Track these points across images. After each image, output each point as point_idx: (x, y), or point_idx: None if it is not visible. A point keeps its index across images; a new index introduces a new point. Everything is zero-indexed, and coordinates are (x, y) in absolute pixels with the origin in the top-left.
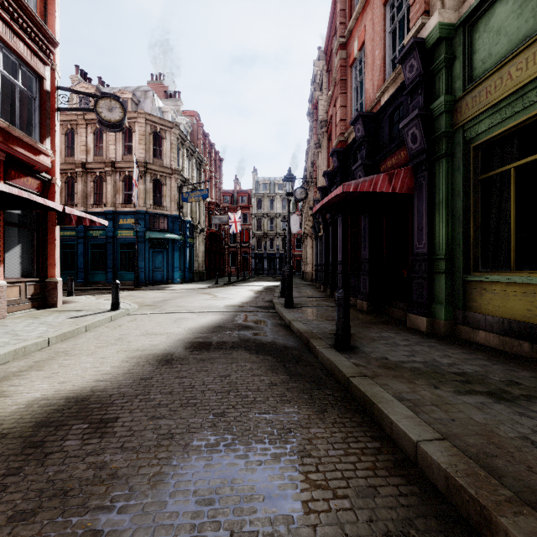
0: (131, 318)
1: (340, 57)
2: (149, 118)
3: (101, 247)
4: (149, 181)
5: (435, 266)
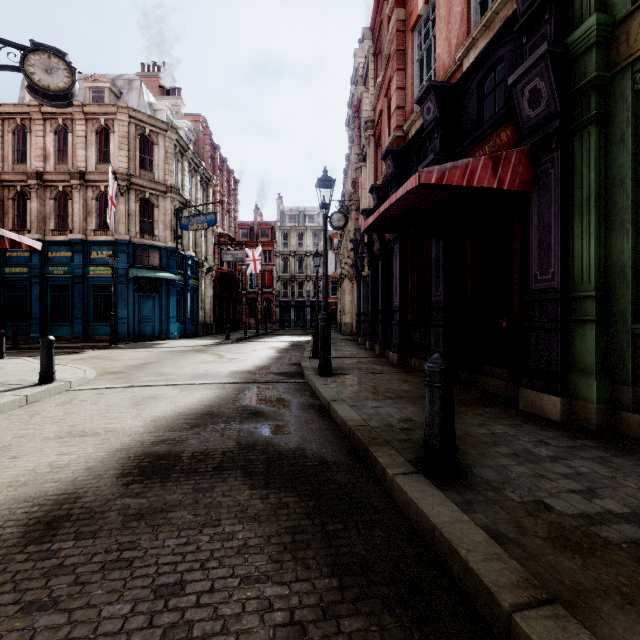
0: (67, 397)
1: (396, 18)
2: (134, 115)
3: (65, 289)
4: (134, 201)
5: (574, 310)
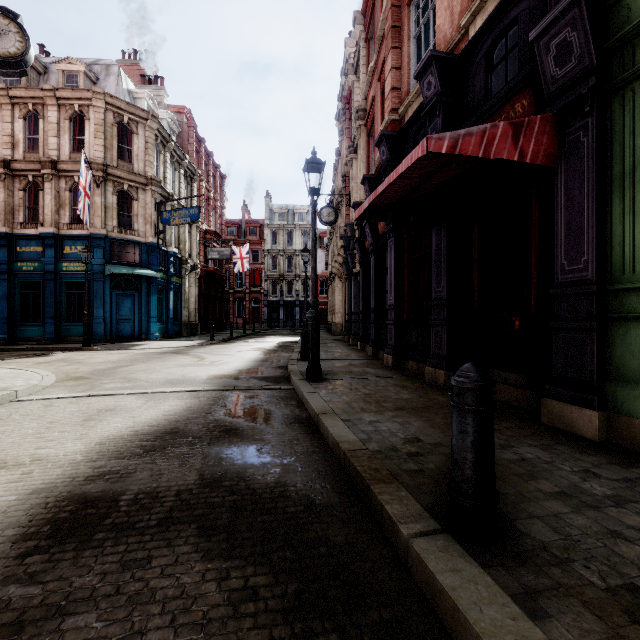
0: (6, 411)
1: None
2: (111, 102)
3: (36, 286)
4: (112, 193)
5: (613, 305)
